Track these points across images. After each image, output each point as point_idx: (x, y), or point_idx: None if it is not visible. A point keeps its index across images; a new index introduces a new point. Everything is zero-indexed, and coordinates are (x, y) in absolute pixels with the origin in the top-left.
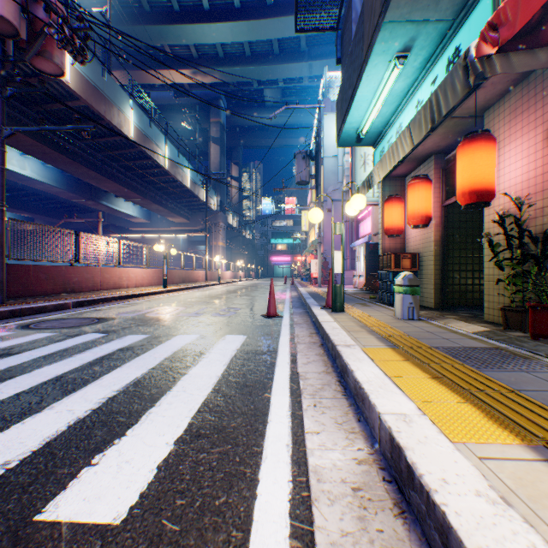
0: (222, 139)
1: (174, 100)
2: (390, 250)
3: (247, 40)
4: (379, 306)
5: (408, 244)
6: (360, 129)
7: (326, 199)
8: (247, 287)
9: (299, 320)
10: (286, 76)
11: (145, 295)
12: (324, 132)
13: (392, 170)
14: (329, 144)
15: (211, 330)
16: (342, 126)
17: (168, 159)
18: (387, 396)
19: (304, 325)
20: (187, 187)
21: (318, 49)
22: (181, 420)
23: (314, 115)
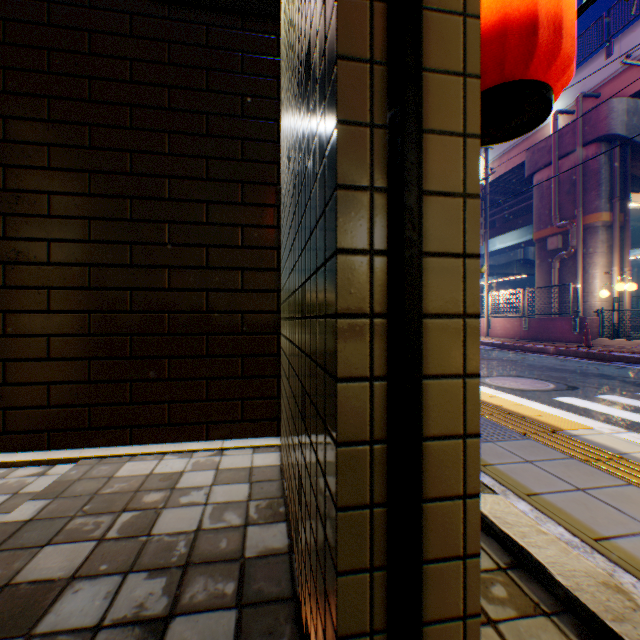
0: None
1: None
2: None
3: None
4: None
5: None
6: None
7: None
8: None
9: None
10: None
11: None
12: None
13: None
14: None
15: None
16: None
17: None
18: (510, 397)
19: None
20: None
21: None
22: (605, 411)
23: None
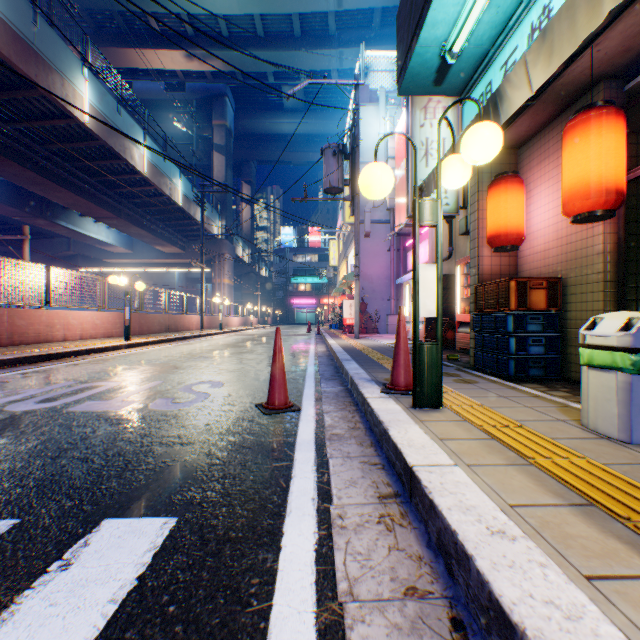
0: (228, 148)
1: (164, 94)
2: (492, 277)
3: (259, 13)
4: (494, 384)
5: (524, 266)
6: (450, 43)
7: (364, 220)
8: (256, 337)
9: (336, 423)
10: (310, 67)
11: (80, 354)
12: (361, 129)
13: (506, 126)
14: (367, 145)
15: (86, 480)
16: (416, 36)
17: (148, 163)
18: None
19: (352, 448)
20: (178, 205)
21: (351, 33)
22: None
23: (345, 123)
